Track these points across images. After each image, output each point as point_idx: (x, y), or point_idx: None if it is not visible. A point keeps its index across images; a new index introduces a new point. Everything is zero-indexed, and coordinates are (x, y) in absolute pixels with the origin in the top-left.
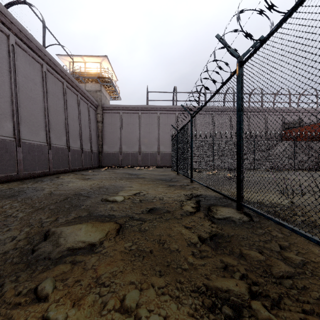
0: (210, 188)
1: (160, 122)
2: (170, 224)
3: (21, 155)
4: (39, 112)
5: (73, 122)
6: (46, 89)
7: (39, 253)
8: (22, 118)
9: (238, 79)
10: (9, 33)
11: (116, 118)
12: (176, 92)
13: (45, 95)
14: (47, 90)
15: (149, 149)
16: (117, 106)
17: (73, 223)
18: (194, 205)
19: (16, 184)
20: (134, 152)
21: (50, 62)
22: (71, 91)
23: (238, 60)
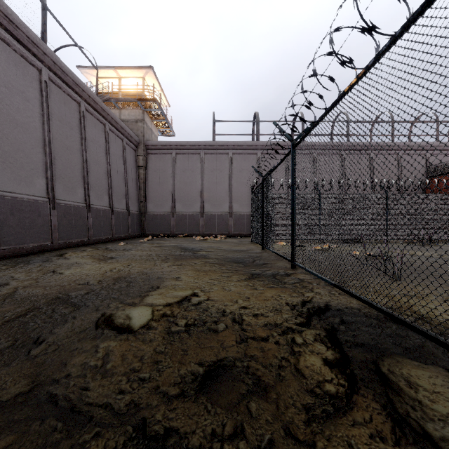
0: (349, 292)
1: (233, 167)
2: None
3: None
4: (34, 147)
5: (96, 166)
6: (48, 111)
7: None
8: None
9: None
10: None
11: (166, 161)
12: (257, 120)
13: (46, 120)
14: (49, 111)
15: (216, 209)
16: (168, 143)
17: None
18: (329, 355)
19: None
20: (194, 213)
21: (55, 67)
22: (93, 117)
23: None
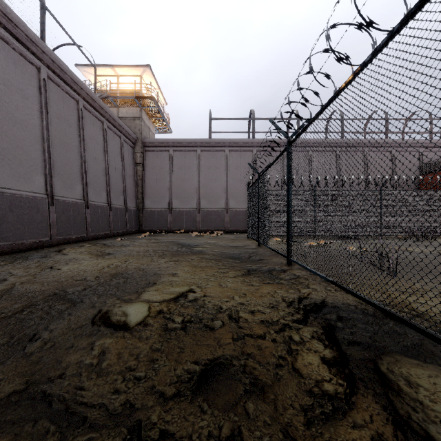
0: (345, 289)
1: (229, 164)
2: None
3: None
4: (33, 144)
5: (95, 163)
6: (47, 108)
7: None
8: None
9: None
10: None
11: (163, 158)
12: (253, 118)
13: (44, 118)
14: (47, 109)
15: (212, 205)
16: (165, 140)
17: None
18: (327, 353)
19: None
20: (191, 209)
21: (54, 65)
22: (92, 115)
23: None
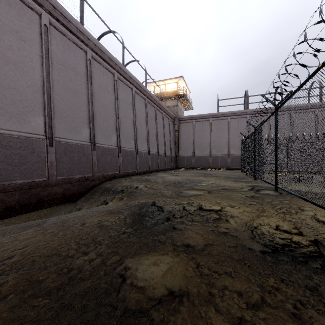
0: (264, 181)
1: (230, 127)
2: (233, 192)
3: (138, 159)
4: (144, 131)
5: (160, 134)
6: (147, 115)
7: (182, 194)
8: (137, 137)
9: (275, 117)
10: (132, 87)
11: (189, 126)
12: (247, 96)
13: (147, 119)
14: (147, 115)
15: (219, 153)
16: (191, 116)
17: (188, 189)
18: (249, 188)
19: (139, 176)
20: (206, 155)
21: (149, 96)
22: (159, 111)
23: (275, 107)
